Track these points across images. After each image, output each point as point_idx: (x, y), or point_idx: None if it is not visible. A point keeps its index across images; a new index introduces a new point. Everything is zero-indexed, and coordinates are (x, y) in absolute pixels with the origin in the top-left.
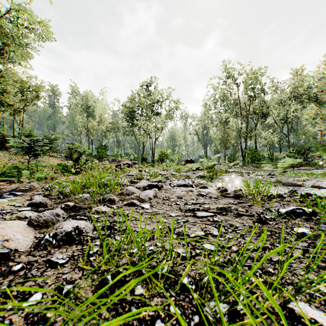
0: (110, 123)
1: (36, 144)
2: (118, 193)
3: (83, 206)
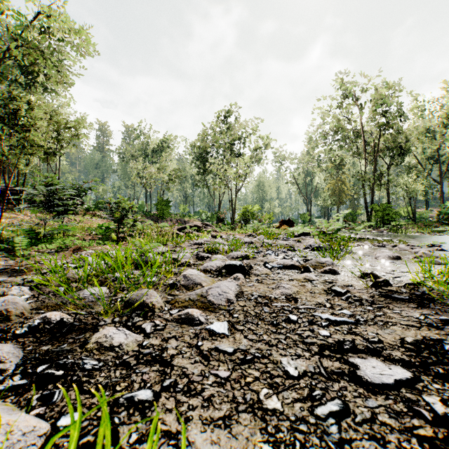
0: (174, 169)
1: (55, 196)
2: (169, 281)
3: (85, 319)
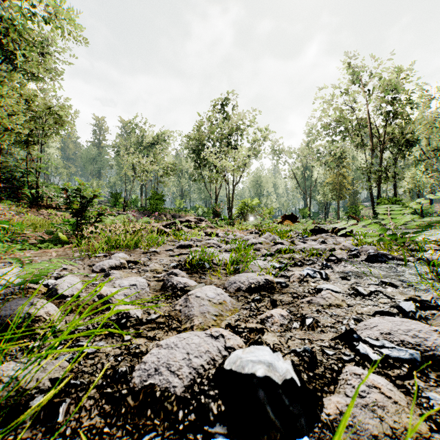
0: (169, 162)
1: None
2: None
3: None
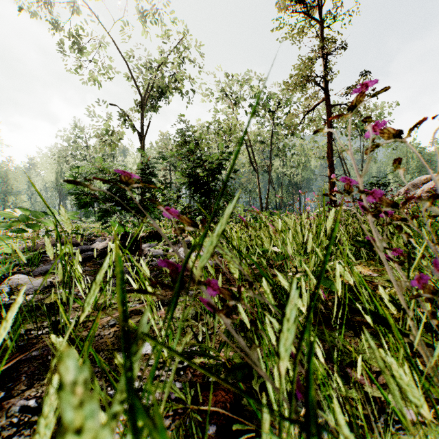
0: None
1: None
2: None
3: None
